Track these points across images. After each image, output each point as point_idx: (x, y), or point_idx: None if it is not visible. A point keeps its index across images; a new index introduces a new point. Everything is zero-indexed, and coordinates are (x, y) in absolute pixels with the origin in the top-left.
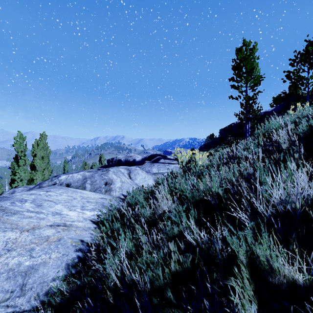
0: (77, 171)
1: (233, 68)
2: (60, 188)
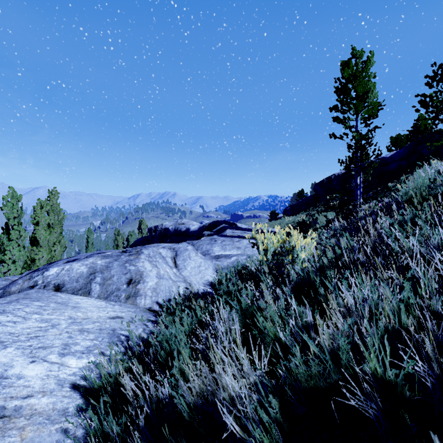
0: (88, 255)
1: (336, 92)
2: (37, 298)
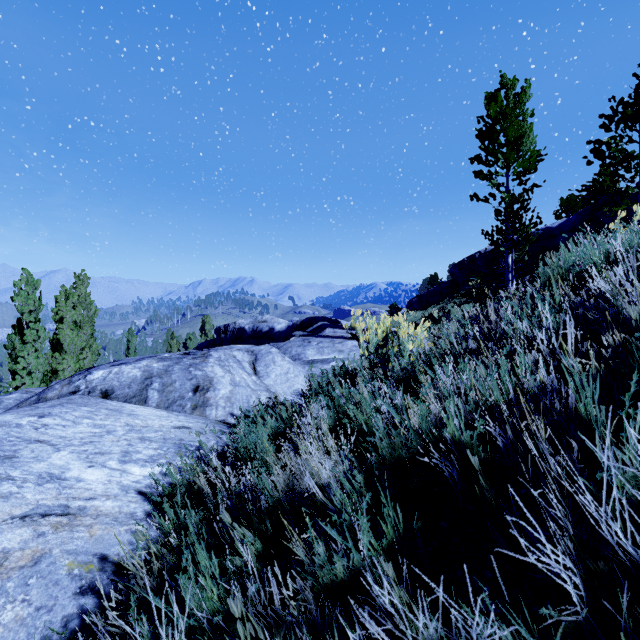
0: (139, 358)
1: (478, 136)
2: (83, 404)
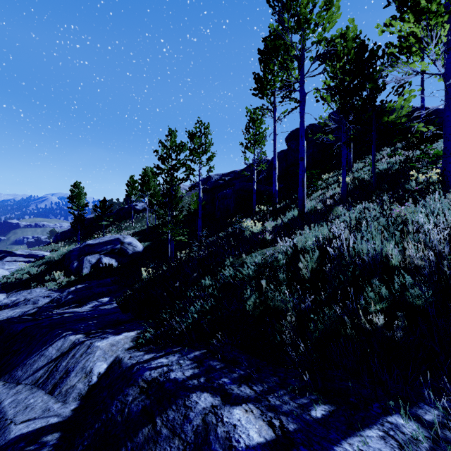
0: None
1: (68, 198)
2: None
